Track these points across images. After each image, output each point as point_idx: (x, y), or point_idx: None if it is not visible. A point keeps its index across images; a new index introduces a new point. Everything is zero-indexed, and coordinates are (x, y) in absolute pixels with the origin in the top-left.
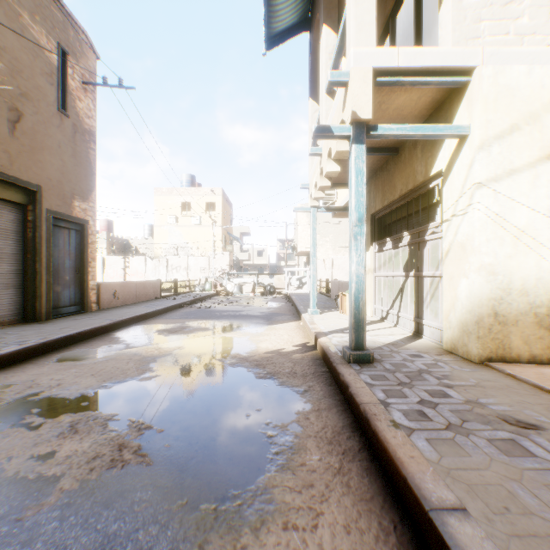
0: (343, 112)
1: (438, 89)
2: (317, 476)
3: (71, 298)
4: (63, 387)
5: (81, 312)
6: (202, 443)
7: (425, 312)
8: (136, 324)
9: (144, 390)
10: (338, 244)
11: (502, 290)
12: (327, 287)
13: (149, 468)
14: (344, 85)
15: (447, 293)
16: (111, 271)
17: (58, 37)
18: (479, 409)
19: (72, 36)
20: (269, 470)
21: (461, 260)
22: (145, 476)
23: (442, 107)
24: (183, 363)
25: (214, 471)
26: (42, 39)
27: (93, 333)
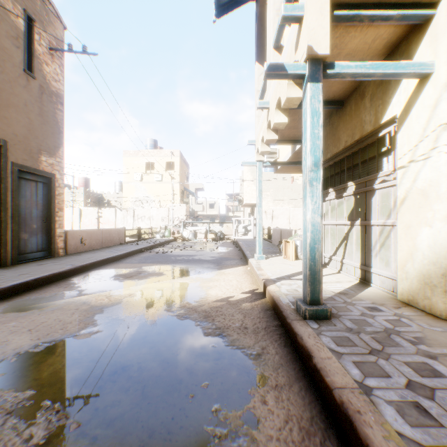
0: (295, 53)
1: (395, 29)
2: None
3: (39, 245)
4: None
5: (48, 257)
6: None
7: (374, 260)
8: (96, 268)
9: (78, 353)
10: (277, 197)
11: None
12: (269, 234)
13: None
14: (298, 21)
15: (402, 242)
16: (86, 220)
17: (24, 4)
18: None
19: (39, 5)
20: None
21: (421, 208)
22: None
23: (396, 51)
24: (130, 314)
25: None
26: (8, 4)
27: (51, 278)
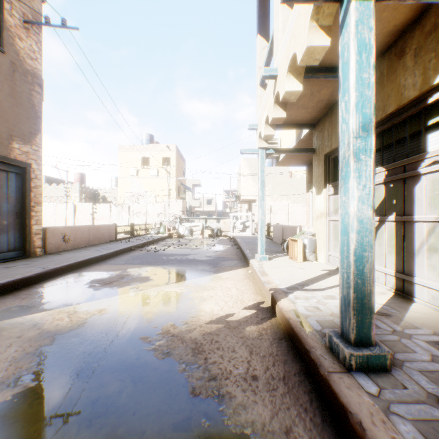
0: None
1: None
2: None
3: (10, 243)
4: None
5: (21, 257)
6: None
7: (418, 268)
8: (74, 271)
9: None
10: (275, 193)
11: None
12: (269, 230)
13: None
14: None
15: None
16: (81, 216)
17: None
18: None
19: None
20: None
21: None
22: None
23: None
24: (89, 346)
25: None
26: None
27: (10, 286)
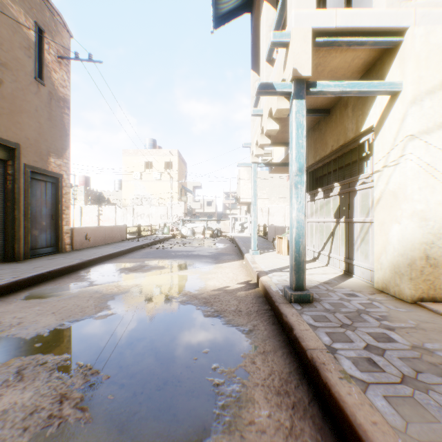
0: (283, 72)
1: (371, 51)
2: (268, 439)
3: (48, 241)
4: (22, 325)
5: (56, 252)
6: (147, 392)
7: (355, 254)
8: (102, 263)
9: (98, 329)
10: (273, 196)
11: (433, 235)
12: (265, 231)
13: (87, 428)
14: (285, 46)
15: (378, 237)
16: (87, 218)
17: (35, 16)
18: (428, 356)
19: (48, 17)
20: (215, 430)
21: (392, 207)
22: (81, 439)
23: (372, 69)
24: (138, 300)
25: (156, 431)
26: (21, 17)
27: (62, 271)
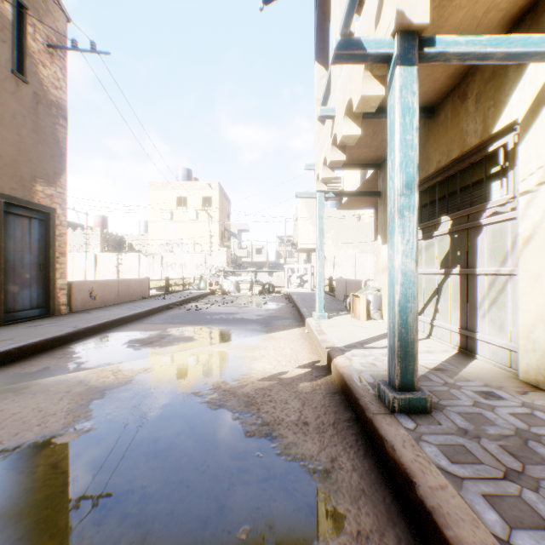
0: (376, 28)
1: None
2: None
3: (33, 300)
4: None
5: (45, 316)
6: None
7: (480, 323)
8: (107, 331)
9: (53, 467)
10: (339, 240)
11: None
12: (331, 285)
13: None
14: None
15: (527, 299)
16: (103, 269)
17: None
18: None
19: None
20: None
21: None
22: None
23: (516, 29)
24: (141, 399)
25: None
26: None
27: (42, 346)
